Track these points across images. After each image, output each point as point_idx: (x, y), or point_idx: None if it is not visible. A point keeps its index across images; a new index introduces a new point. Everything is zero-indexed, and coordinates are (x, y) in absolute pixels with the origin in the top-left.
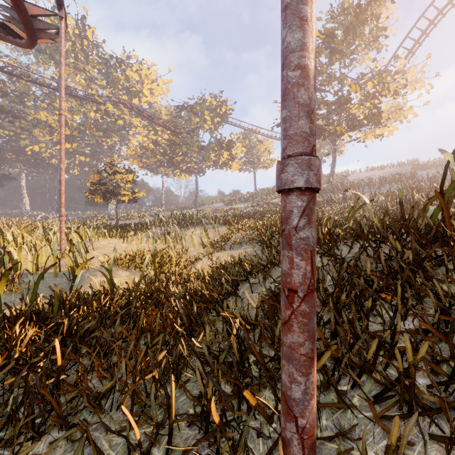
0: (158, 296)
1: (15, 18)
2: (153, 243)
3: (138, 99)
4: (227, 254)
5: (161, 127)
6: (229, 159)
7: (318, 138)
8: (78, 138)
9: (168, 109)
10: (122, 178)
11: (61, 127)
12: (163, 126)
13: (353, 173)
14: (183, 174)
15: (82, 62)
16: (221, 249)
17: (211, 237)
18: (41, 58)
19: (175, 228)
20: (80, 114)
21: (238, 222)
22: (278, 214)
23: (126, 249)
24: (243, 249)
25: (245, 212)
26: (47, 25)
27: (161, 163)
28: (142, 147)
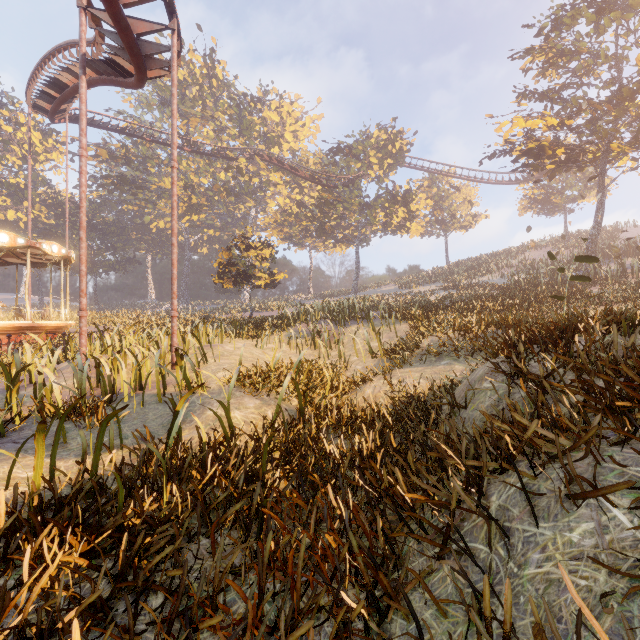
0: (302, 458)
1: (120, 45)
2: (296, 348)
3: (278, 148)
4: (415, 372)
5: (307, 182)
6: (407, 219)
7: (566, 169)
8: (206, 208)
9: (317, 156)
10: (257, 255)
11: (173, 185)
12: (311, 179)
13: (629, 228)
14: (338, 246)
15: (211, 109)
16: (404, 362)
17: (385, 341)
18: (166, 112)
19: (329, 325)
20: (209, 176)
21: (429, 317)
22: (496, 301)
23: (259, 358)
24: (444, 364)
25: (436, 299)
26: (157, 48)
27: (308, 232)
28: (283, 212)
